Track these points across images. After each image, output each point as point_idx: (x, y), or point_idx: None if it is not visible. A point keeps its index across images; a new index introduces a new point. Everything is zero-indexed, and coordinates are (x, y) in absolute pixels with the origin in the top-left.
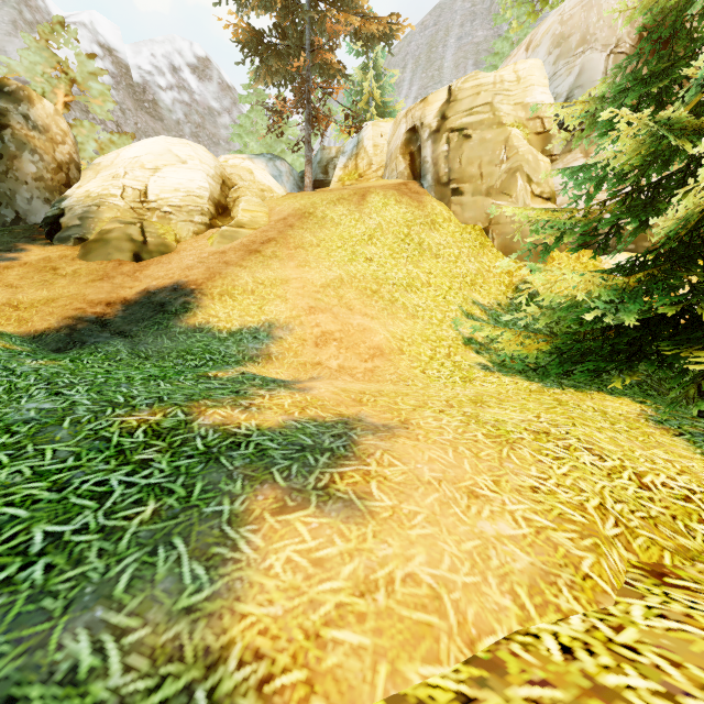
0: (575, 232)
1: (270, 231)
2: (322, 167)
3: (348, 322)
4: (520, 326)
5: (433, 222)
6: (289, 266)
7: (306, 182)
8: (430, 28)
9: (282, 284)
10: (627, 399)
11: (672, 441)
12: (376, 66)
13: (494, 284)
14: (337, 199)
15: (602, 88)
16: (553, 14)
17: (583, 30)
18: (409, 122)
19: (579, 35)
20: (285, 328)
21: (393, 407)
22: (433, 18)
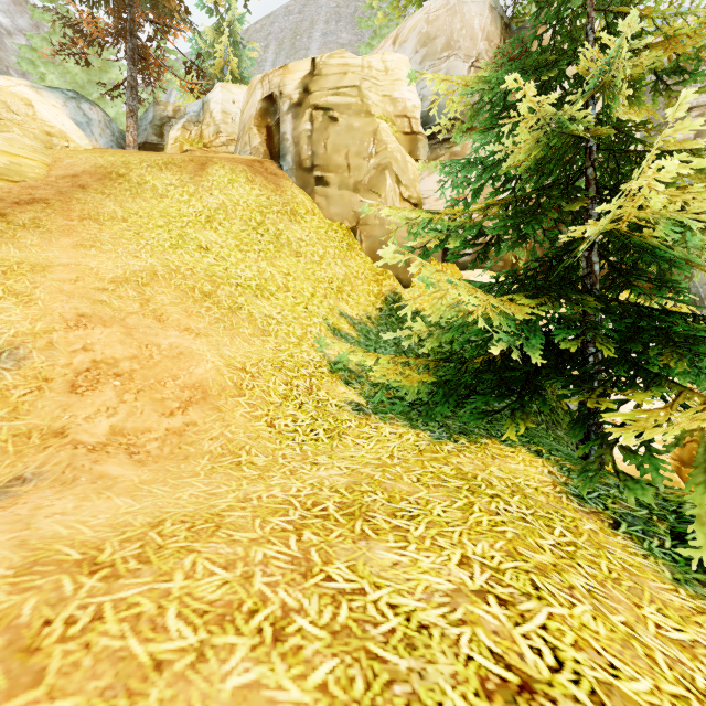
0: (462, 238)
1: (41, 188)
2: (155, 126)
3: (152, 342)
4: (392, 343)
5: (294, 212)
6: (59, 244)
7: (128, 139)
8: (295, 14)
9: (31, 272)
10: (524, 450)
11: (628, 553)
12: (233, 31)
13: (363, 293)
14: (164, 163)
15: (483, 75)
16: (420, 12)
17: (448, 34)
18: (266, 88)
19: (444, 39)
20: (6, 355)
21: (133, 661)
22: (298, 5)
